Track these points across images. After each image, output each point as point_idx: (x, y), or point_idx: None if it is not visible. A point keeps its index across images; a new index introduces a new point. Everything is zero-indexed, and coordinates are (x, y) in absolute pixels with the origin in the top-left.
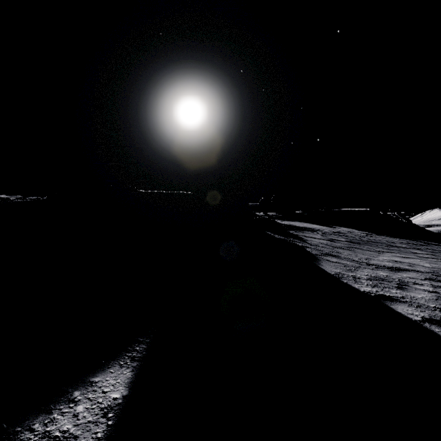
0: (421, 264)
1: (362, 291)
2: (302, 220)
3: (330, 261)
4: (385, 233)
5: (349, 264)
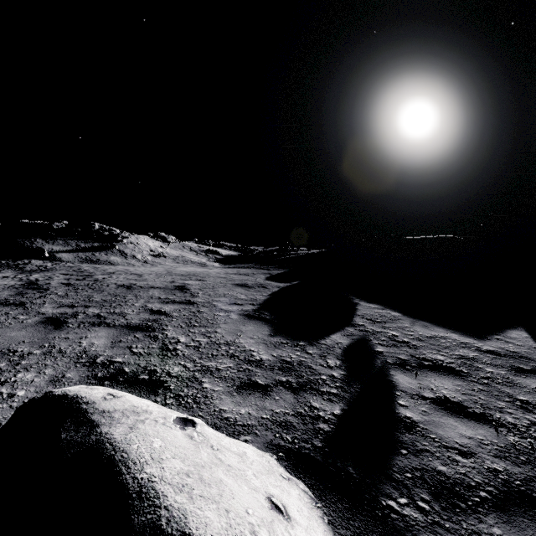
0: None
1: None
2: None
3: None
4: None
5: None
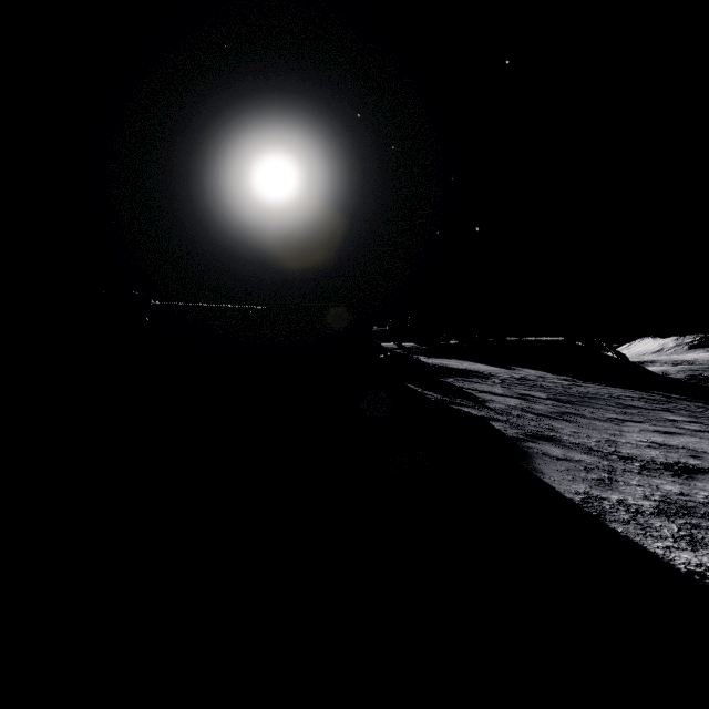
0: (708, 451)
1: (684, 570)
2: (460, 356)
3: (551, 457)
4: (594, 378)
5: (590, 461)
